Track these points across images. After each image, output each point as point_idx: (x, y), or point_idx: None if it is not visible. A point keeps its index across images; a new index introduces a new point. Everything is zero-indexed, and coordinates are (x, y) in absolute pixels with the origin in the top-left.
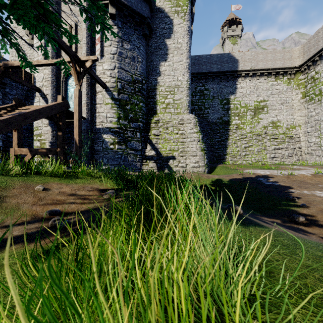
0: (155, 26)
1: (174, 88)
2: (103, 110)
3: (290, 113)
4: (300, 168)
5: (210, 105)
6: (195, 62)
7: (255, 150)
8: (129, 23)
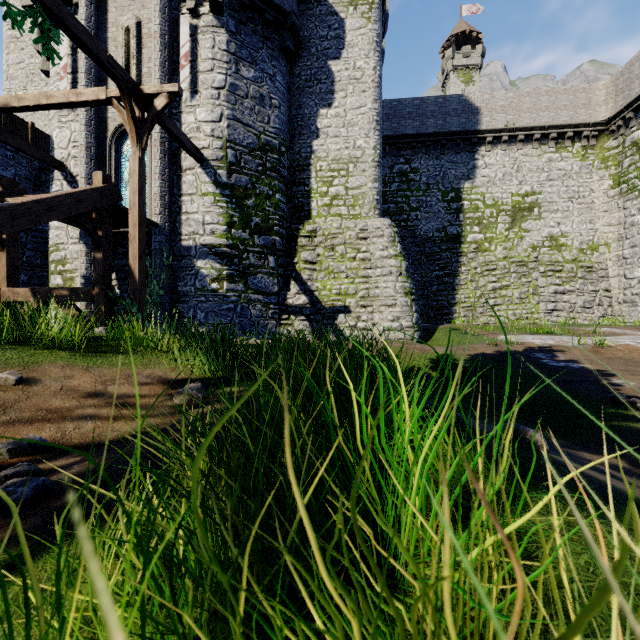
0: (308, 33)
1: (348, 163)
2: (196, 207)
3: (588, 219)
4: (613, 332)
5: (422, 203)
6: (389, 113)
7: (514, 294)
8: (252, 25)
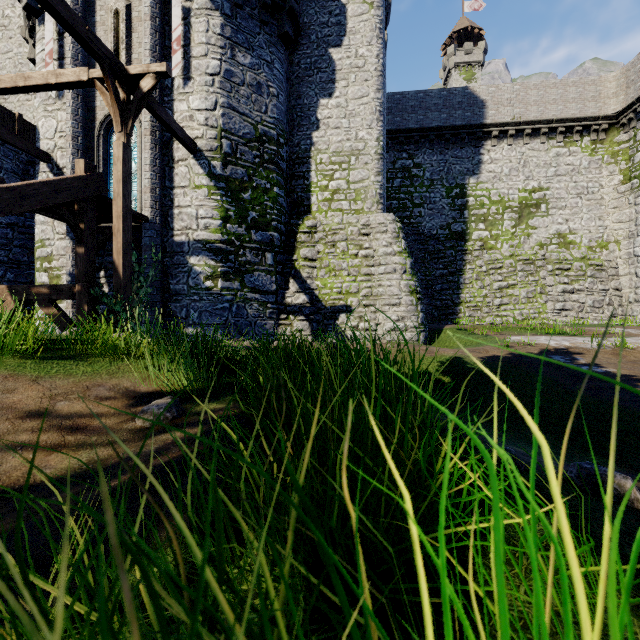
0: (308, 20)
1: (350, 155)
2: (189, 201)
3: (597, 216)
4: (629, 332)
5: (425, 199)
6: (392, 107)
7: (521, 294)
8: (249, 8)
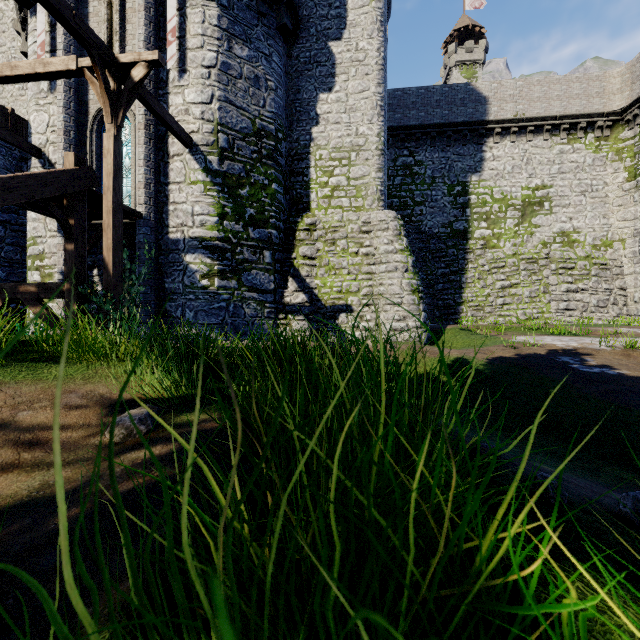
0: (307, 12)
1: (350, 151)
2: (184, 197)
3: (602, 214)
4: (636, 332)
5: (426, 197)
6: (393, 103)
7: (524, 293)
8: None
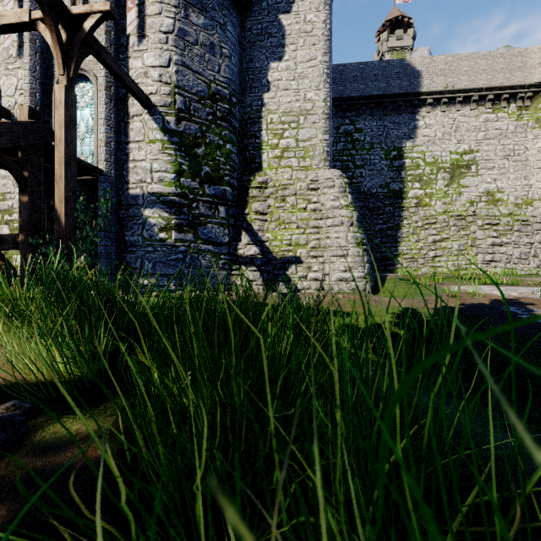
0: None
1: (299, 115)
2: (143, 155)
3: (523, 176)
4: None
5: (366, 161)
6: (336, 77)
7: (453, 246)
8: None
